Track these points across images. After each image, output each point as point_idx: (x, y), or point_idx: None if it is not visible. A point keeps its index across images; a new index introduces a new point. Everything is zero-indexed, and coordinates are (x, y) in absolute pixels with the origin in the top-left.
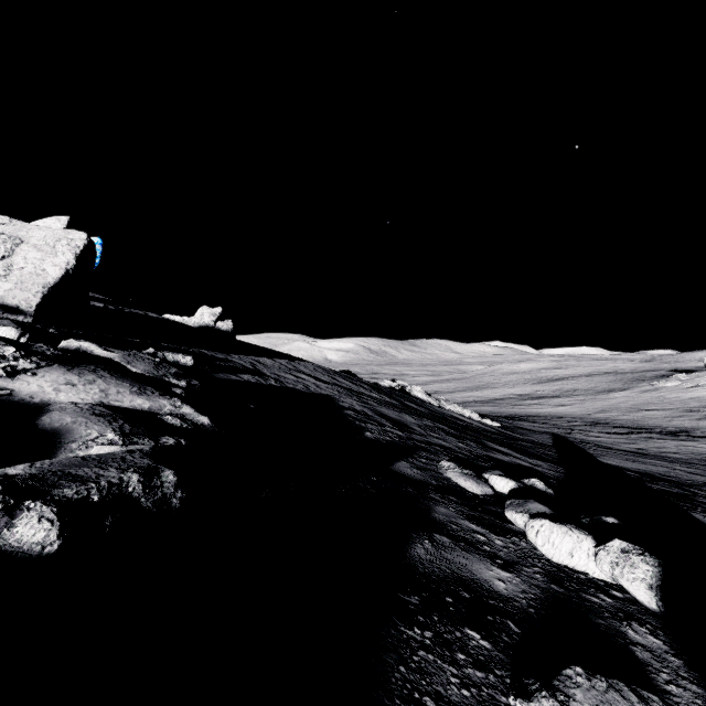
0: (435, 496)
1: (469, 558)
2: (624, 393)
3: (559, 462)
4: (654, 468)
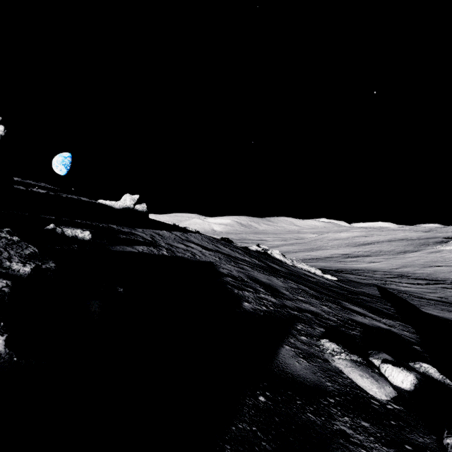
0: (345, 428)
1: None
2: (416, 253)
3: (400, 317)
4: None
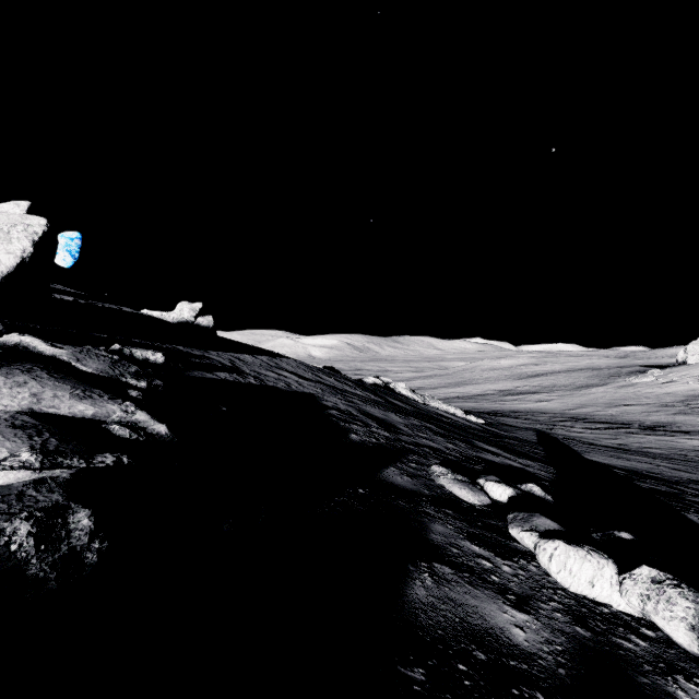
0: (429, 511)
1: (477, 596)
2: (602, 388)
3: (548, 461)
4: (639, 464)
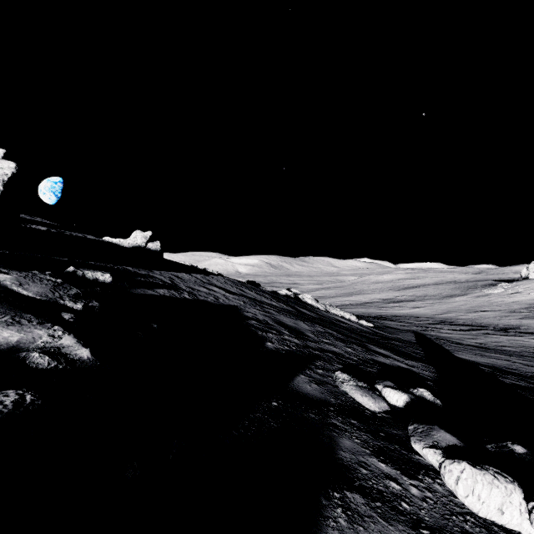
0: (337, 422)
1: None
2: (463, 298)
3: (427, 360)
4: (499, 361)
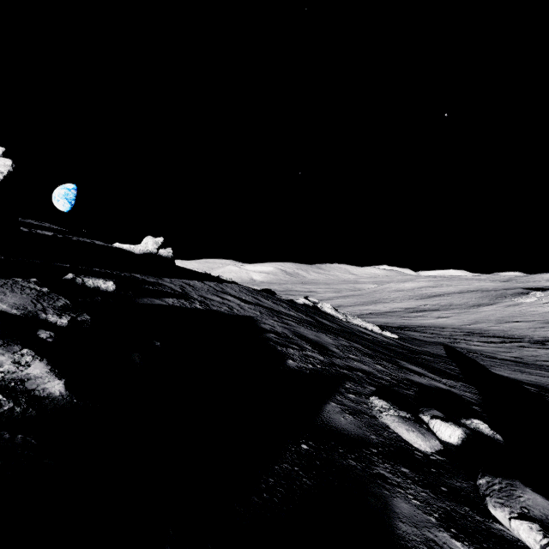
0: (384, 472)
1: None
2: (492, 307)
3: (465, 378)
4: (542, 379)
